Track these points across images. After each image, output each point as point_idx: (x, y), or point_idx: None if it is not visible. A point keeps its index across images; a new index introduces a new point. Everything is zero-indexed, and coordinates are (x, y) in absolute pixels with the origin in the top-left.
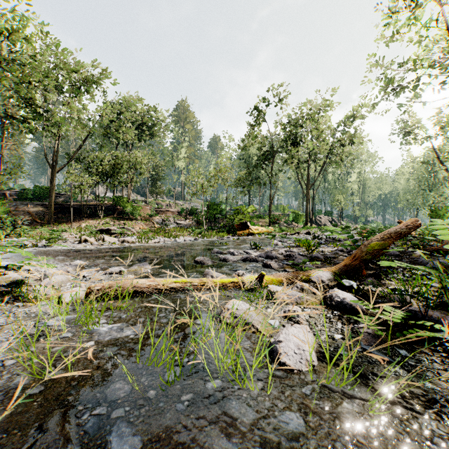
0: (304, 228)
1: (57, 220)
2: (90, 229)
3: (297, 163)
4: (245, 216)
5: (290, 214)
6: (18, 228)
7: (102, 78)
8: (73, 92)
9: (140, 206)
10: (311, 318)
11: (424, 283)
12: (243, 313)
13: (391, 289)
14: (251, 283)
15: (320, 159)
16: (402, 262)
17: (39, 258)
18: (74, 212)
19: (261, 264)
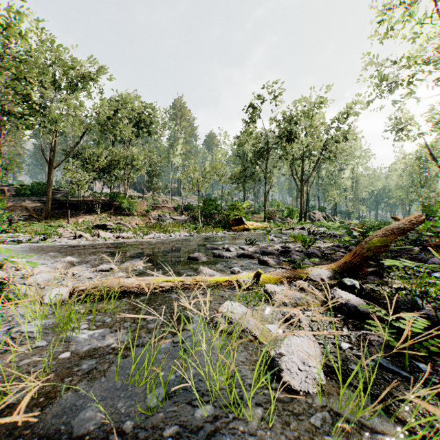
0: (299, 223)
1: (54, 216)
2: (86, 224)
3: (291, 160)
4: (241, 211)
5: (285, 209)
6: (14, 223)
7: (98, 75)
8: (70, 89)
9: (137, 202)
10: (313, 322)
11: (429, 281)
12: (238, 319)
13: (395, 288)
14: (247, 284)
15: (314, 156)
16: (401, 258)
17: (24, 255)
18: (71, 207)
19: (257, 261)
